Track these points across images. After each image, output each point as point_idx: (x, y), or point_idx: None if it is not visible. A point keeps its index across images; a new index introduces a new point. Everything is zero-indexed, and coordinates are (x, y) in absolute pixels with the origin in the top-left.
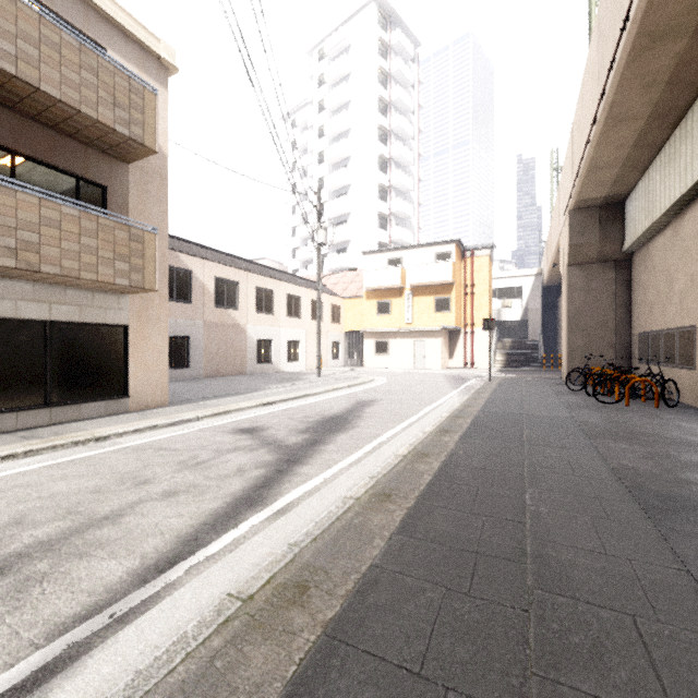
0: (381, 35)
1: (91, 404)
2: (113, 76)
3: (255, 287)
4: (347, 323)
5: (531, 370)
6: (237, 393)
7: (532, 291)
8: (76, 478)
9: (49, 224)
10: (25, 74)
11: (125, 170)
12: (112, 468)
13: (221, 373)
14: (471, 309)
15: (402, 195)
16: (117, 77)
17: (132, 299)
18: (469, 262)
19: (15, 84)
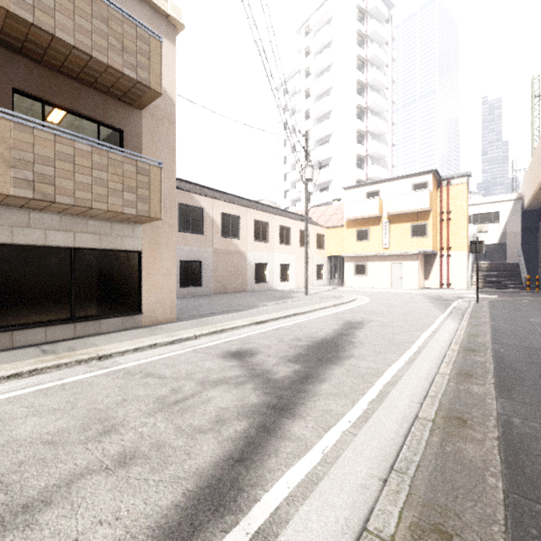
0: (358, 3)
1: (109, 319)
2: (122, 25)
3: (254, 220)
4: (329, 249)
5: (514, 291)
6: (235, 309)
7: (511, 215)
8: (50, 413)
9: (64, 158)
10: (42, 22)
11: (139, 116)
12: (92, 400)
13: (227, 290)
14: (447, 233)
15: (378, 138)
16: (125, 26)
17: (144, 228)
18: (445, 190)
19: (35, 33)
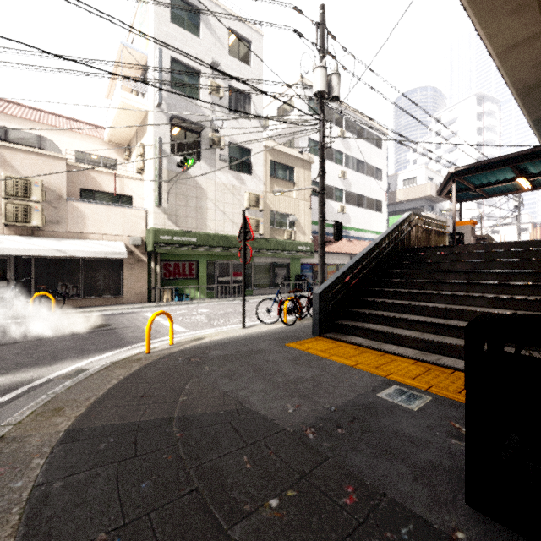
0: (478, 109)
1: None
2: None
3: None
4: None
5: None
6: None
7: None
8: None
9: None
10: None
11: None
12: None
13: None
14: None
15: None
16: None
17: None
18: (538, 229)
19: None
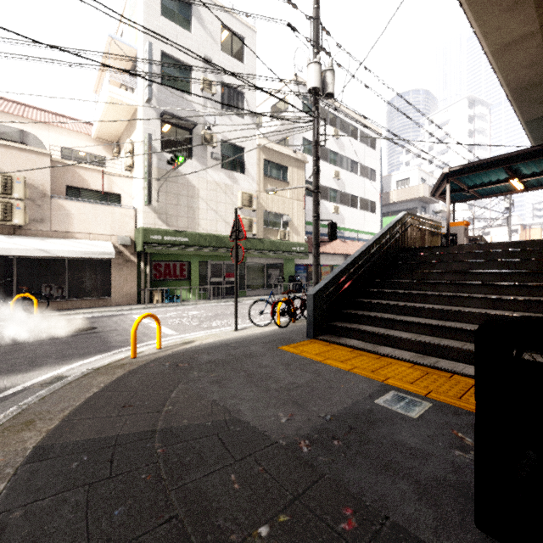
0: (469, 112)
1: None
2: None
3: None
4: None
5: None
6: None
7: None
8: None
9: None
10: None
11: None
12: None
13: None
14: None
15: None
16: None
17: None
18: (528, 231)
19: None
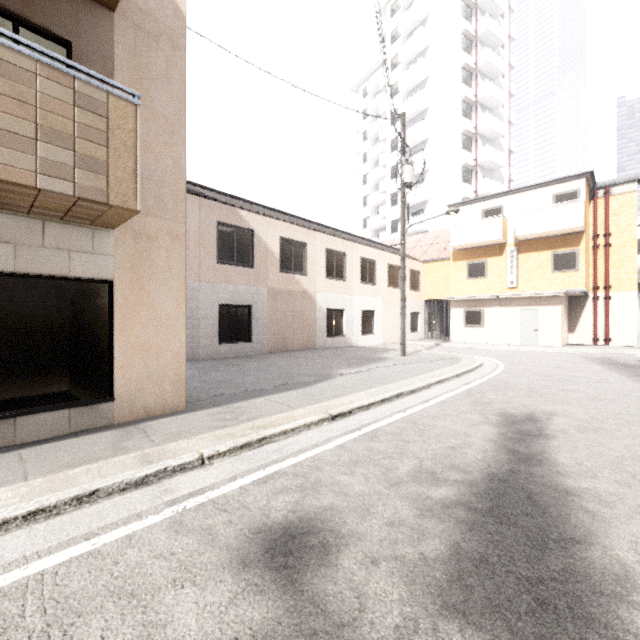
0: None
1: (38, 415)
2: None
3: (325, 249)
4: (427, 290)
5: None
6: (296, 382)
7: None
8: None
9: None
10: None
11: (108, 21)
12: None
13: (287, 347)
14: (606, 266)
15: (490, 143)
16: None
17: (120, 237)
18: (602, 203)
19: None
